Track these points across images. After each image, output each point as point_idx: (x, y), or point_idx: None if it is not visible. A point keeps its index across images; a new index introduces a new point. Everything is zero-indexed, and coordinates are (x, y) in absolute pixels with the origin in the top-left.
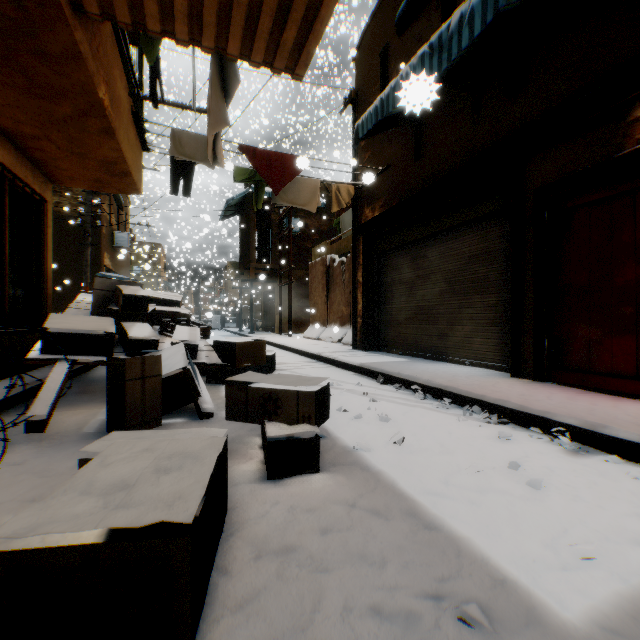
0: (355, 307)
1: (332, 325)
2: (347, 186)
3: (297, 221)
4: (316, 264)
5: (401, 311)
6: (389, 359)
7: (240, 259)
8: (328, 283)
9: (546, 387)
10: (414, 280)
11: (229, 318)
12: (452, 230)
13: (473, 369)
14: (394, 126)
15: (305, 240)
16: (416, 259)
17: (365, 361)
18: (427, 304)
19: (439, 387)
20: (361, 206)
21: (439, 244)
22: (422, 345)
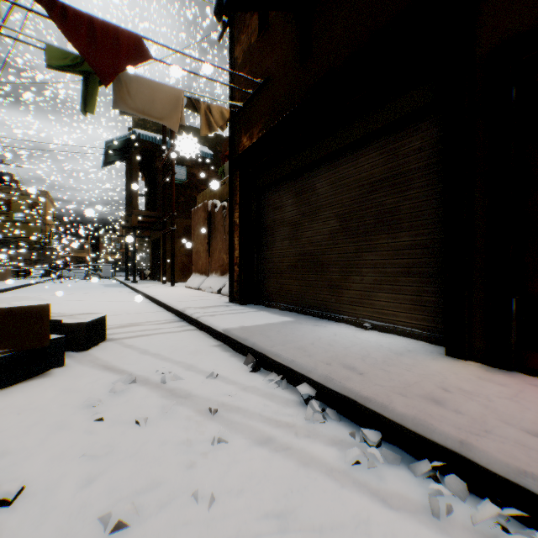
0: (232, 253)
1: (213, 274)
2: (220, 107)
3: (183, 170)
4: (198, 210)
5: (283, 258)
6: (268, 319)
7: (126, 207)
8: (210, 230)
9: (537, 390)
10: (299, 219)
11: (121, 267)
12: (347, 151)
13: (381, 338)
14: (274, 9)
15: (192, 190)
16: (301, 193)
17: (234, 325)
18: (315, 248)
19: (350, 396)
20: (238, 135)
21: (330, 171)
22: (308, 299)
